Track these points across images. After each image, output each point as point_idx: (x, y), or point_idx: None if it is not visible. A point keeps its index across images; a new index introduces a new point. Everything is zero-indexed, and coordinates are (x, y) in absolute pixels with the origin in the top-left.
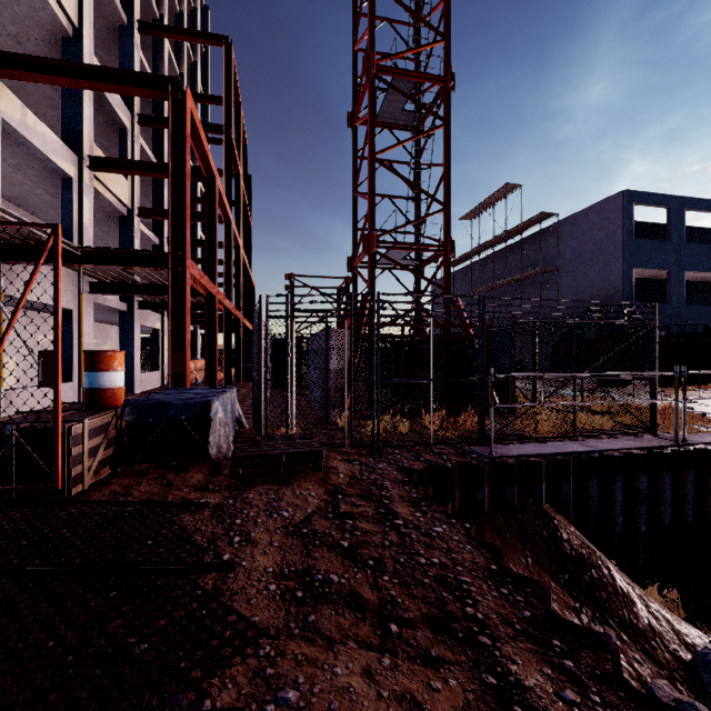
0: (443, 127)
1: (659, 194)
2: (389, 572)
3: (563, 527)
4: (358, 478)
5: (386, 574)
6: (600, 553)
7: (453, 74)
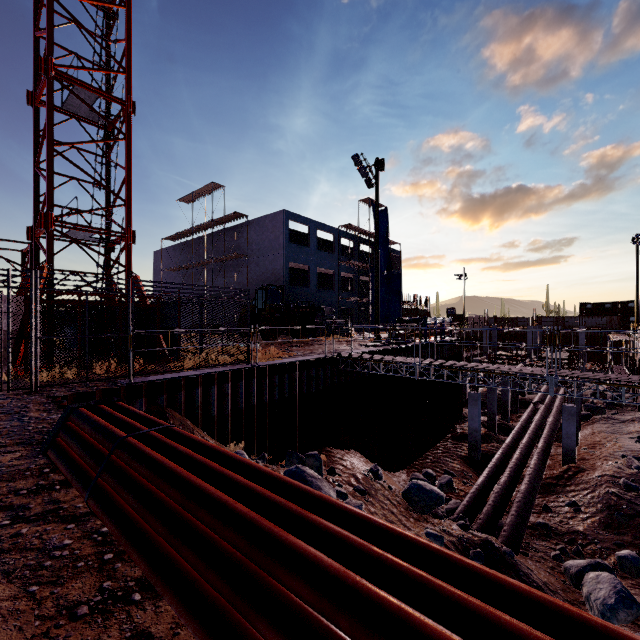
0: (125, 140)
1: (304, 217)
2: (3, 435)
3: (172, 417)
4: (5, 406)
5: None
6: (196, 429)
7: (134, 102)
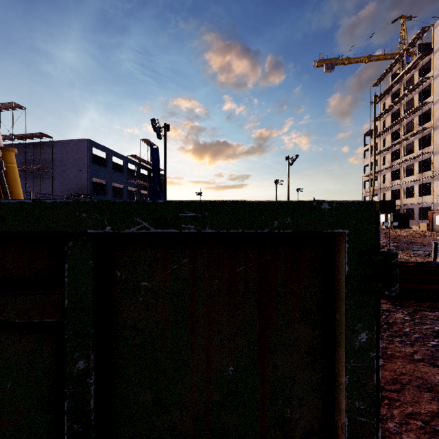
0: None
1: (103, 146)
2: None
3: None
4: None
5: None
6: None
7: None
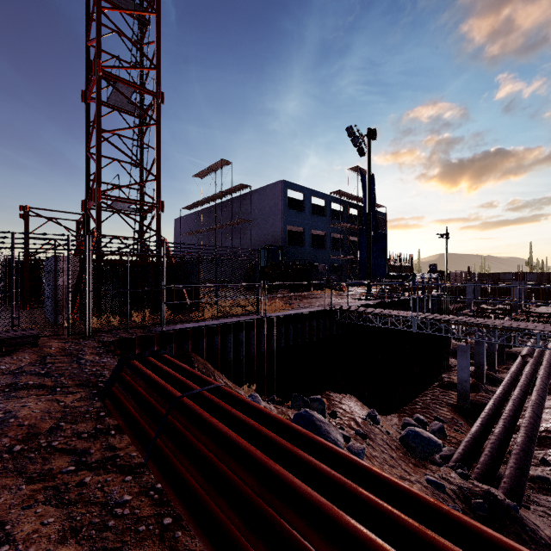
0: (156, 125)
1: (299, 185)
2: (65, 376)
3: (196, 361)
4: (66, 349)
5: (63, 377)
6: (216, 372)
7: (163, 93)
